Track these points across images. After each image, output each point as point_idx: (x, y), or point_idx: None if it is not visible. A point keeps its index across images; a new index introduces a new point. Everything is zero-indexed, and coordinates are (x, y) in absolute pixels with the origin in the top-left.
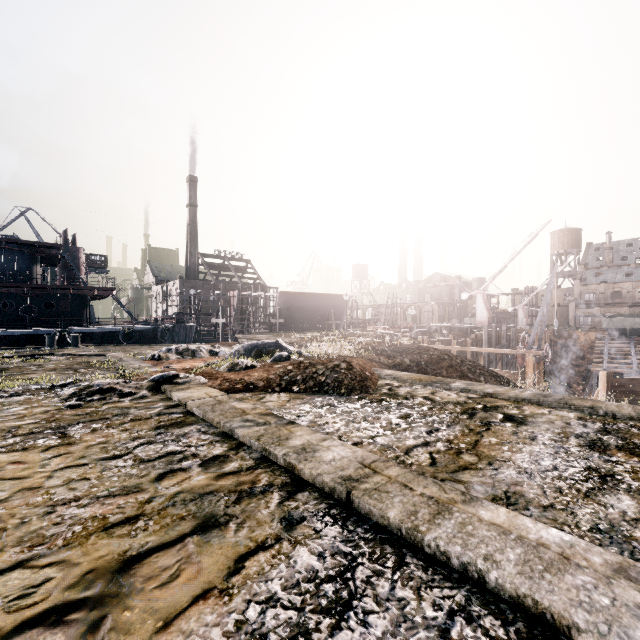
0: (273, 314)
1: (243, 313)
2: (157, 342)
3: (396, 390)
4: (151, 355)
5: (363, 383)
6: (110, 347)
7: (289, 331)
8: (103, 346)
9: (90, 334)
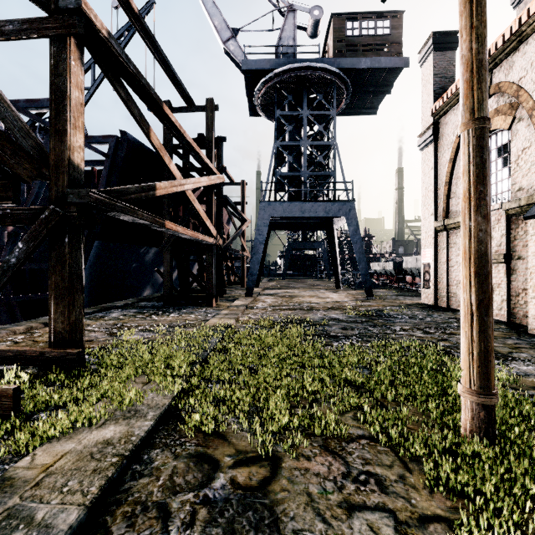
0: None
1: None
2: None
3: None
4: None
5: None
6: None
7: None
8: None
9: None
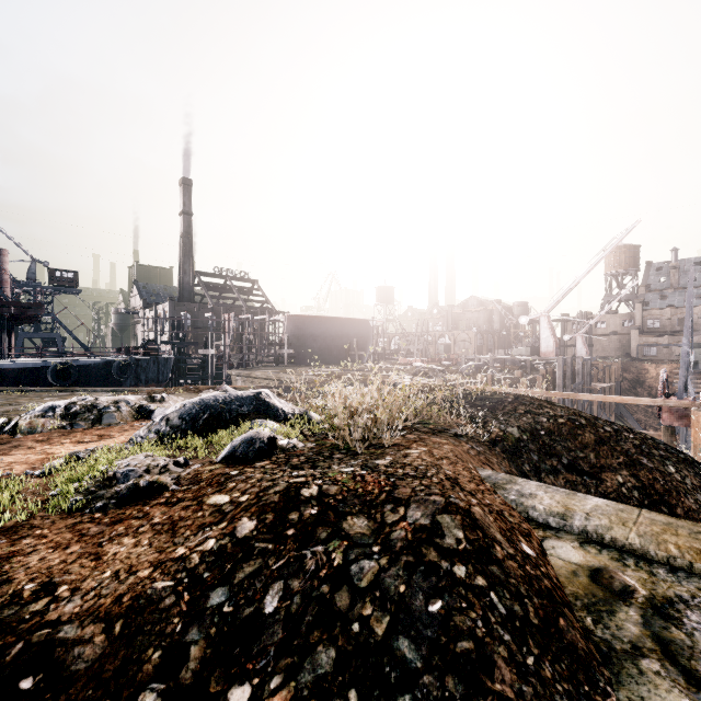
0: (280, 343)
1: (243, 342)
2: (112, 381)
3: None
4: (2, 422)
5: (563, 640)
6: (2, 394)
7: (300, 365)
8: None
9: None
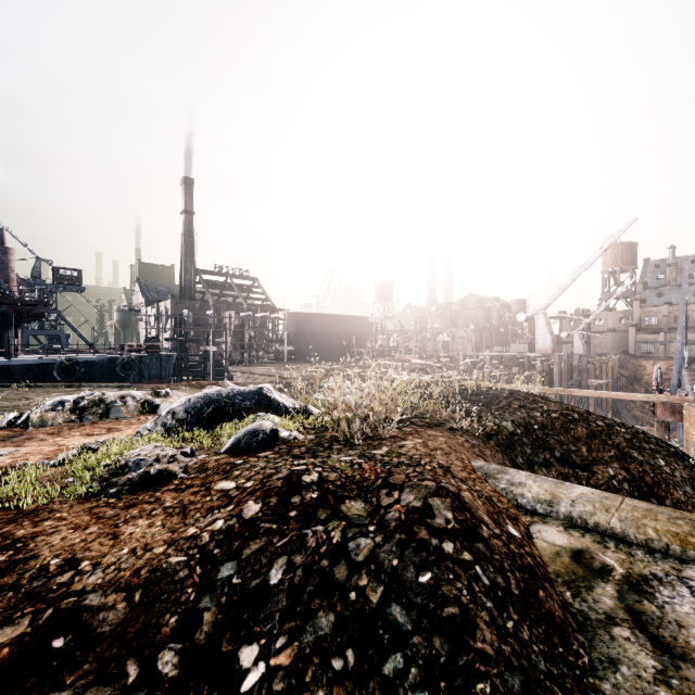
0: (280, 340)
1: (244, 339)
2: (116, 378)
3: (682, 641)
4: (14, 416)
5: (541, 609)
6: (10, 390)
7: (300, 361)
8: (4, 388)
9: (4, 368)
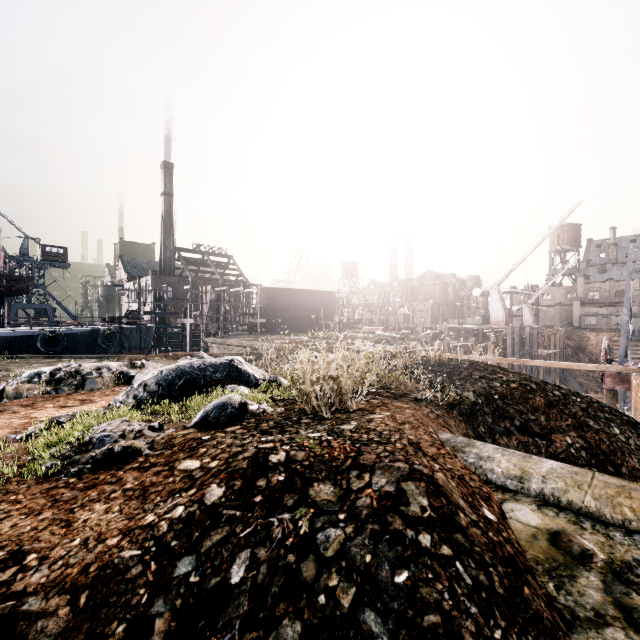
0: (253, 313)
1: (219, 312)
2: (98, 349)
3: None
4: None
5: (529, 611)
6: None
7: (272, 333)
8: None
9: None
